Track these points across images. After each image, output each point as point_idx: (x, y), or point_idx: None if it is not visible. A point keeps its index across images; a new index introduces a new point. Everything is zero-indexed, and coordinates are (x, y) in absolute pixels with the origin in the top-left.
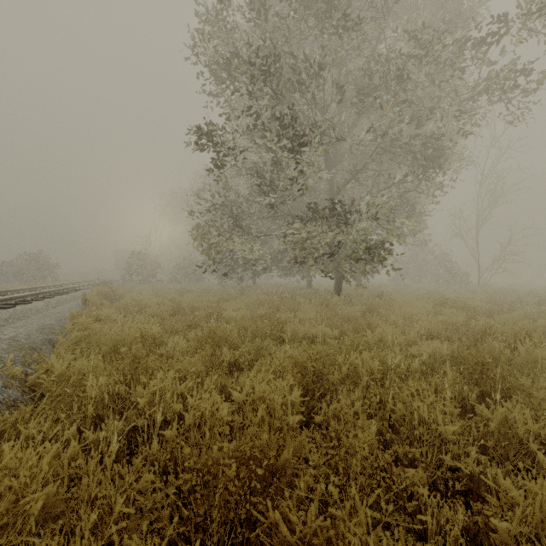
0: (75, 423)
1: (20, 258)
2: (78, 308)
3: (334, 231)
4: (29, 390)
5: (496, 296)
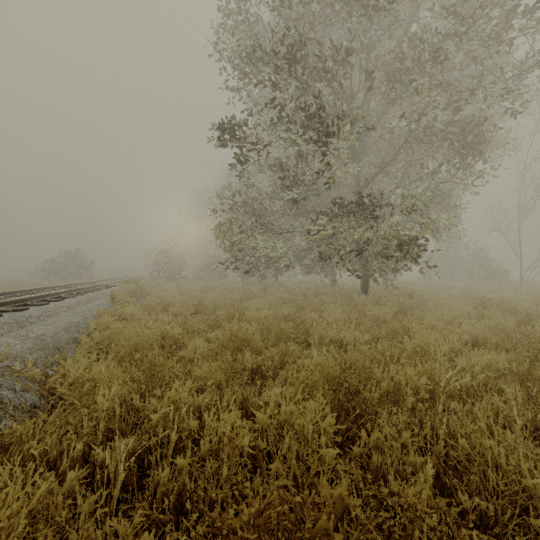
0: (82, 441)
1: (60, 256)
2: (106, 305)
3: (362, 227)
4: (48, 393)
5: None
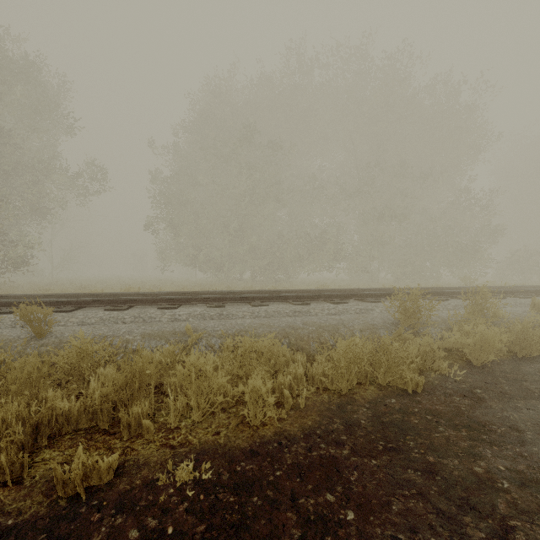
0: None
1: None
2: None
3: None
4: None
5: None
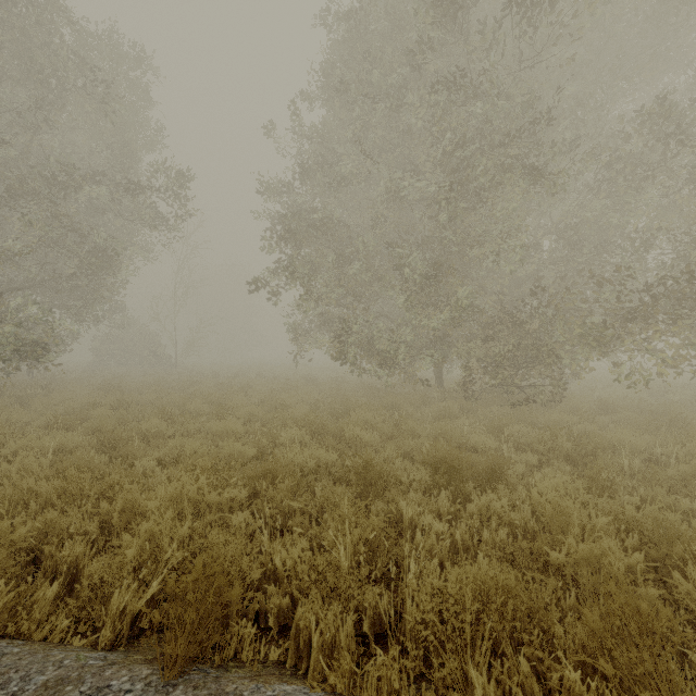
0: None
1: None
2: None
3: None
4: None
5: (174, 377)
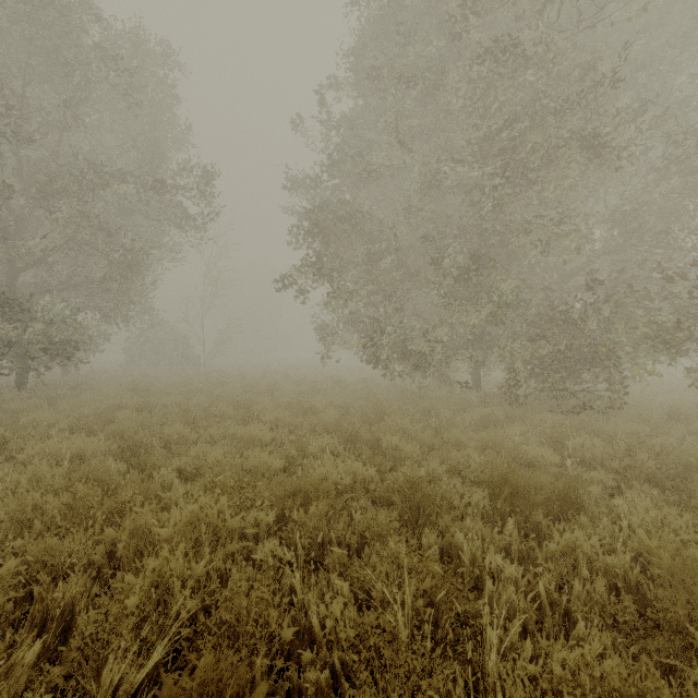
0: None
1: None
2: None
3: (5, 326)
4: None
5: (201, 378)
